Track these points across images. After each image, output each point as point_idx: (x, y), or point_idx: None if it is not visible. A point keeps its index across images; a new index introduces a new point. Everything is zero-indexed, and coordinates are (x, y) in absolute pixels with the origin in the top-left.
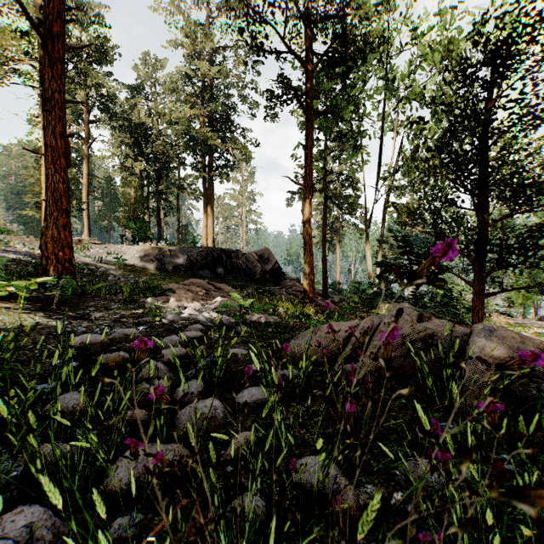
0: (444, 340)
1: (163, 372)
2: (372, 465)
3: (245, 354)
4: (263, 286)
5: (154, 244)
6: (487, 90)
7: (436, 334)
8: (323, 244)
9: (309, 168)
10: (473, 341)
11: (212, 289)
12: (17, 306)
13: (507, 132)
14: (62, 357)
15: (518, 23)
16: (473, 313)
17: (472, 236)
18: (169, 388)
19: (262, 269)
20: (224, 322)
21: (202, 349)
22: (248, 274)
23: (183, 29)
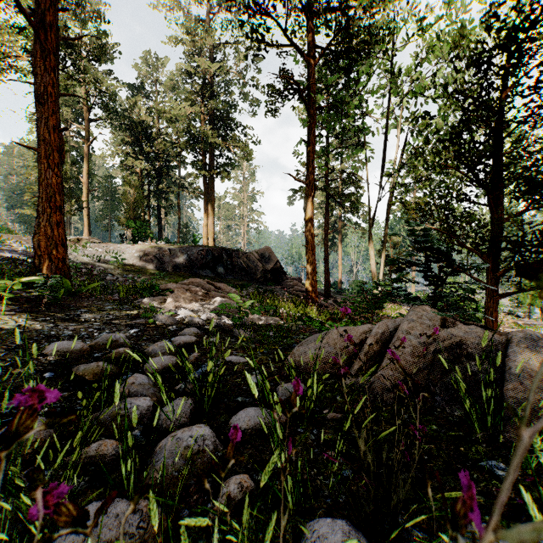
0: (475, 349)
1: (146, 388)
2: (412, 533)
3: (243, 363)
4: (264, 285)
5: (153, 243)
6: (503, 76)
7: (464, 342)
8: (325, 243)
9: (312, 165)
10: (512, 351)
11: (211, 289)
12: (2, 307)
13: (526, 121)
14: (37, 366)
15: (537, 4)
16: (486, 314)
17: (483, 234)
18: (151, 409)
19: (263, 268)
20: (222, 325)
21: (196, 357)
22: (249, 274)
23: (183, 26)
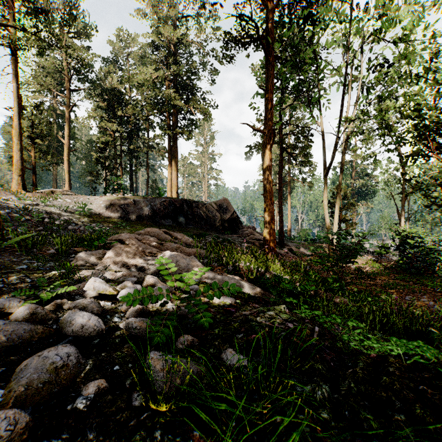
0: None
1: None
2: None
3: None
4: (221, 234)
5: (120, 195)
6: None
7: None
8: (279, 194)
9: (270, 113)
10: None
11: (168, 238)
12: None
13: None
14: None
15: None
16: None
17: None
18: None
19: (221, 218)
20: (137, 327)
21: None
22: (208, 223)
23: (149, 0)
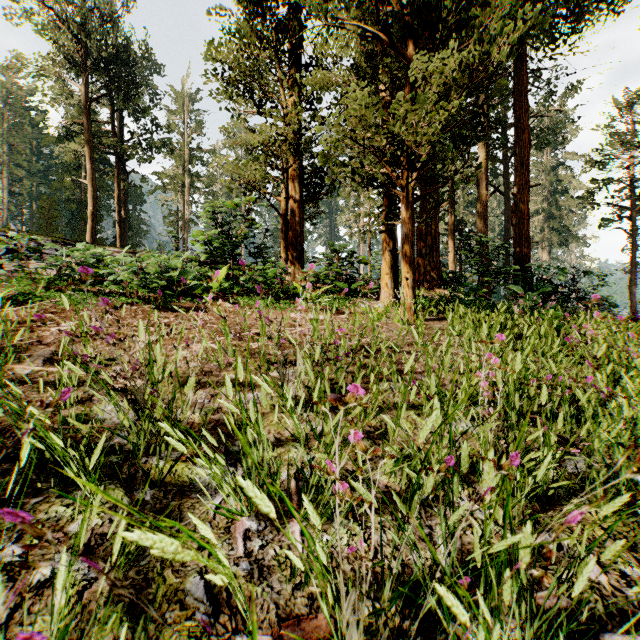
0: None
1: None
2: None
3: None
4: None
5: None
6: None
7: None
8: None
9: (633, 263)
10: None
11: None
12: None
13: None
14: None
15: None
16: None
17: None
18: None
19: None
20: None
21: None
22: None
23: None
